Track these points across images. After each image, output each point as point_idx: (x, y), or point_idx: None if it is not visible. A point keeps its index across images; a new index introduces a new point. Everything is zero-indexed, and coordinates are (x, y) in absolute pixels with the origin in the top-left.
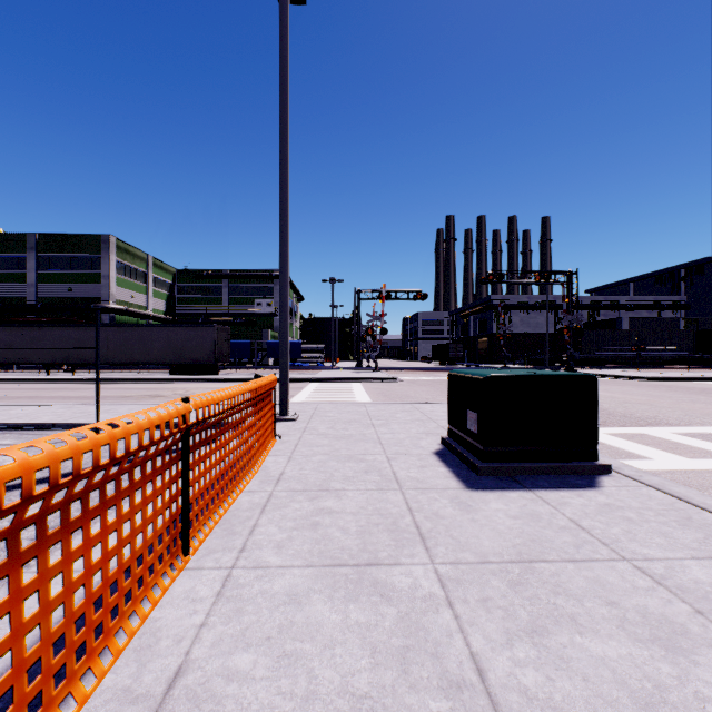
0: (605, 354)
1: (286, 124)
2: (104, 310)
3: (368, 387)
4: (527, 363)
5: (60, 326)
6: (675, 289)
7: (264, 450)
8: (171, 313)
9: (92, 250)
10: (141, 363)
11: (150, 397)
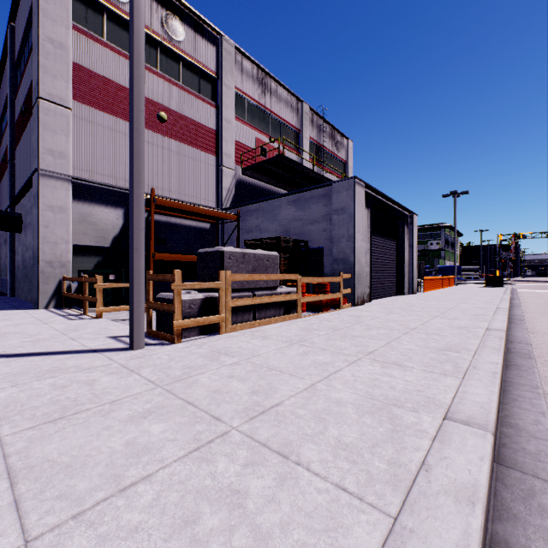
0: None
1: (455, 229)
2: None
3: None
4: None
5: None
6: None
7: (452, 285)
8: None
9: None
10: None
11: None
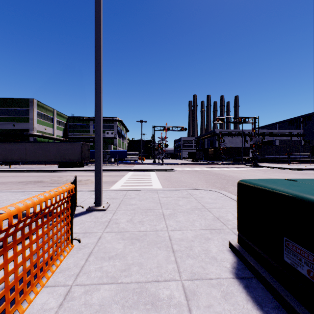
0: (270, 156)
1: None
2: (30, 135)
3: (159, 175)
4: (233, 160)
5: (1, 142)
6: (298, 127)
7: (38, 280)
8: (65, 137)
9: (25, 106)
10: (43, 161)
11: (34, 182)
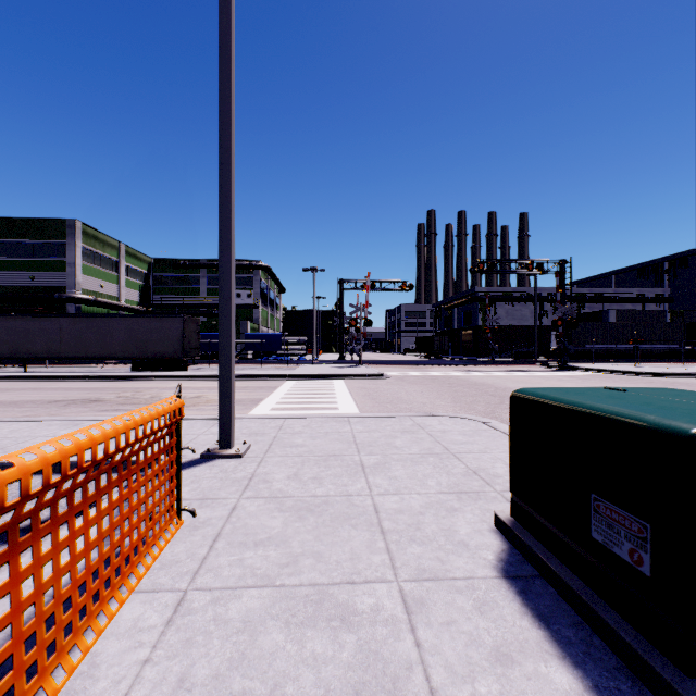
0: (596, 347)
1: None
2: (68, 300)
3: (352, 386)
4: (514, 356)
5: (7, 316)
6: (659, 282)
7: (123, 579)
8: (146, 304)
9: (57, 236)
10: (99, 357)
11: (83, 403)
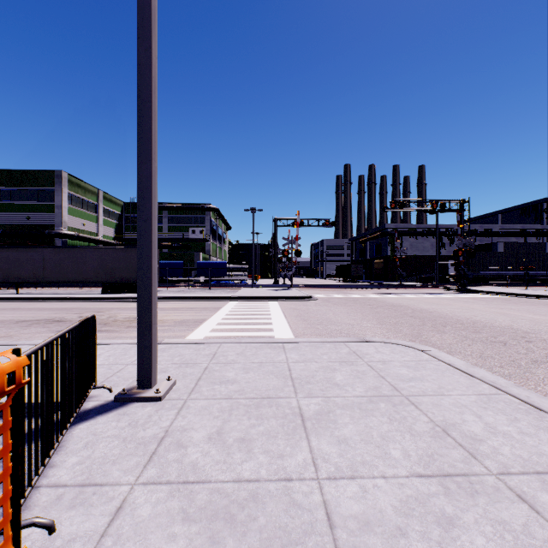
0: (489, 273)
1: None
2: (56, 236)
3: (285, 307)
4: (419, 280)
5: (0, 248)
6: (538, 219)
7: None
8: (119, 238)
9: (47, 184)
10: (75, 282)
11: (45, 323)
